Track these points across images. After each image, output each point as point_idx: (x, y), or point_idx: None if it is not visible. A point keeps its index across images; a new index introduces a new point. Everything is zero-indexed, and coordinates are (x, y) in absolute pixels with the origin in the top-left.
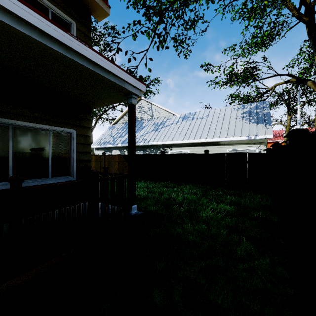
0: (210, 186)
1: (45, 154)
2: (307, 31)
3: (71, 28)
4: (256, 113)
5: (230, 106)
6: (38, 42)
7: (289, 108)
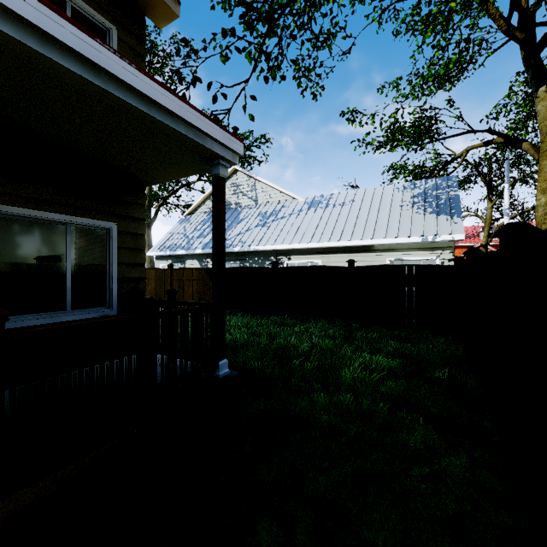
0: (358, 324)
1: (58, 267)
2: (522, 57)
3: (108, 39)
4: (435, 196)
5: (391, 185)
6: (37, 53)
7: (490, 189)
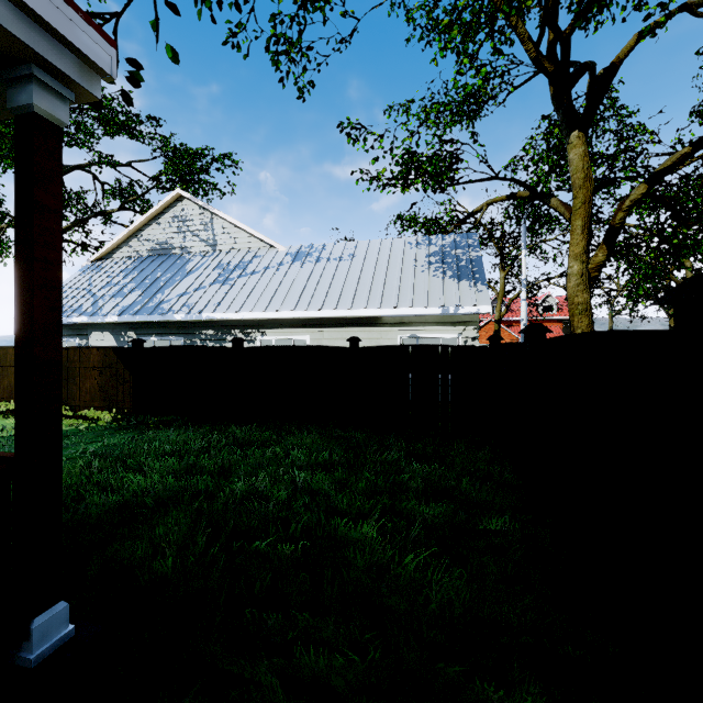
0: (364, 433)
1: None
2: (551, 94)
3: None
4: (454, 256)
5: (401, 238)
6: None
7: (503, 256)
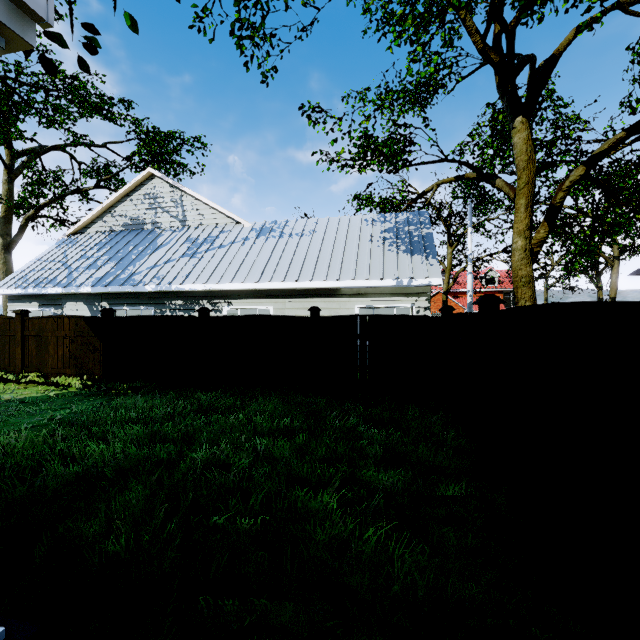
0: (324, 398)
1: None
2: (497, 83)
3: None
4: (407, 232)
5: (358, 216)
6: None
7: (450, 233)
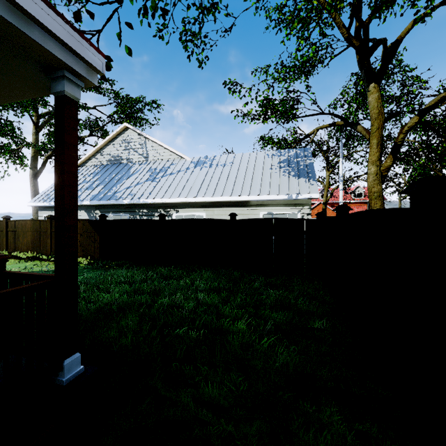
0: (239, 272)
1: None
2: (357, 60)
3: None
4: (296, 163)
5: (262, 152)
6: None
7: (328, 162)
